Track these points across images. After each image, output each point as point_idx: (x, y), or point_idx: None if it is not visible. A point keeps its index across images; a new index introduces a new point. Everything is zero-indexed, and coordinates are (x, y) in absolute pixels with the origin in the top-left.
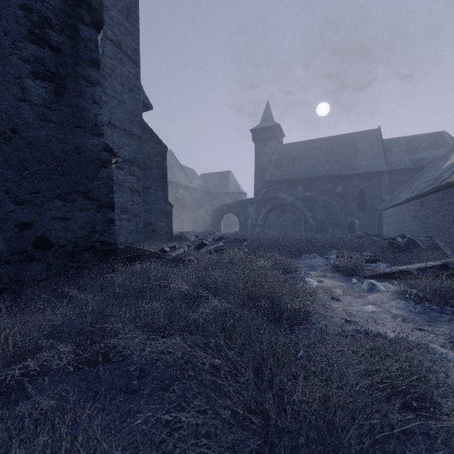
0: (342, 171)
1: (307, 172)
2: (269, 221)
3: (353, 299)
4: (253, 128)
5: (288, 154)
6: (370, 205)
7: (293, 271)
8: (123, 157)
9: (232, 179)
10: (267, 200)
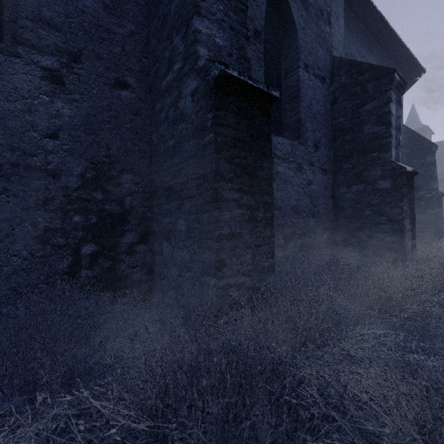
0: None
1: None
2: None
3: None
4: None
5: (438, 153)
6: None
7: None
8: None
9: None
10: None
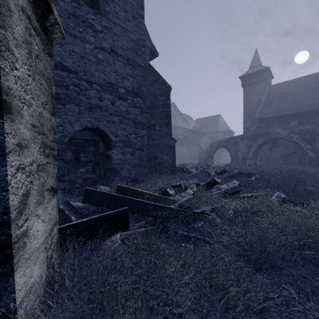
0: None
1: (302, 107)
2: (258, 154)
3: None
4: (242, 75)
5: (278, 93)
6: None
7: None
8: (126, 87)
9: (221, 121)
10: (258, 135)
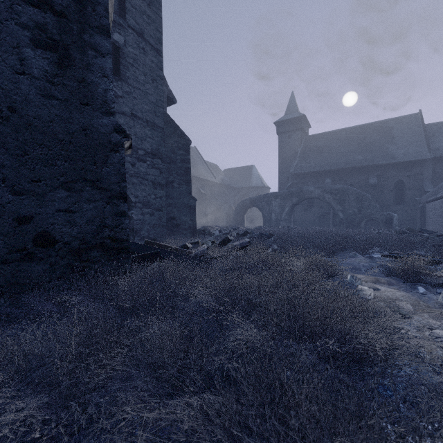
0: (376, 161)
1: (336, 164)
2: (294, 215)
3: (434, 320)
4: (277, 121)
5: (314, 146)
6: (410, 197)
7: (336, 274)
8: (146, 149)
9: (255, 174)
10: (292, 193)
